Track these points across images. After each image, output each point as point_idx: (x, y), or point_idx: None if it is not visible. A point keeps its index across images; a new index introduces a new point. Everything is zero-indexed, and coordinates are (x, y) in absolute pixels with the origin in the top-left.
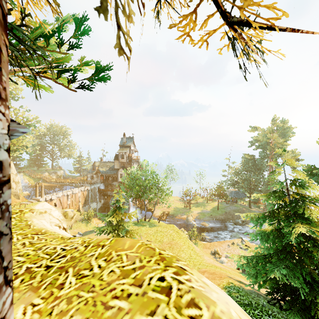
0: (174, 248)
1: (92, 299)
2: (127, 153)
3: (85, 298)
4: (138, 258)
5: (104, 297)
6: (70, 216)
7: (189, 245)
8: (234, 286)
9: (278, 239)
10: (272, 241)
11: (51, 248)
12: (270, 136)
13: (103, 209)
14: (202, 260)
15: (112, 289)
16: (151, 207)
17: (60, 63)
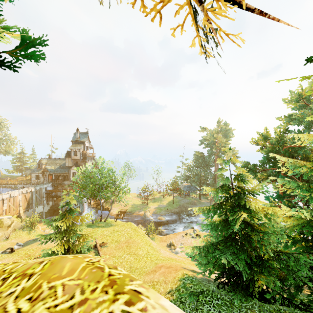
0: (131, 246)
1: None
2: (81, 149)
3: None
4: (80, 288)
5: None
6: (6, 224)
7: (146, 241)
8: (188, 277)
9: (225, 229)
10: (220, 231)
11: None
12: (216, 136)
13: (52, 212)
14: (159, 255)
15: None
16: (108, 205)
17: None
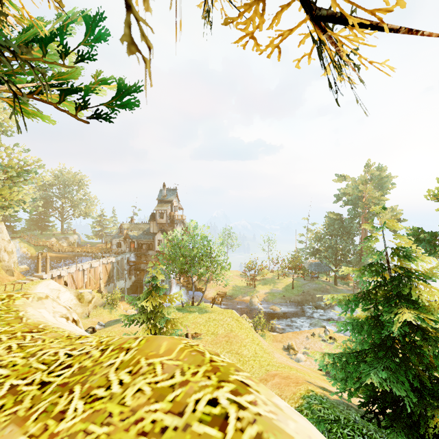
0: (233, 343)
1: (108, 437)
2: (168, 210)
3: (96, 435)
4: (179, 369)
5: (125, 433)
6: (86, 299)
7: (253, 338)
8: (315, 396)
9: (375, 331)
10: (367, 333)
11: (50, 353)
12: (363, 188)
13: (135, 289)
14: (272, 359)
15: (139, 420)
16: (202, 285)
17: (64, 80)
